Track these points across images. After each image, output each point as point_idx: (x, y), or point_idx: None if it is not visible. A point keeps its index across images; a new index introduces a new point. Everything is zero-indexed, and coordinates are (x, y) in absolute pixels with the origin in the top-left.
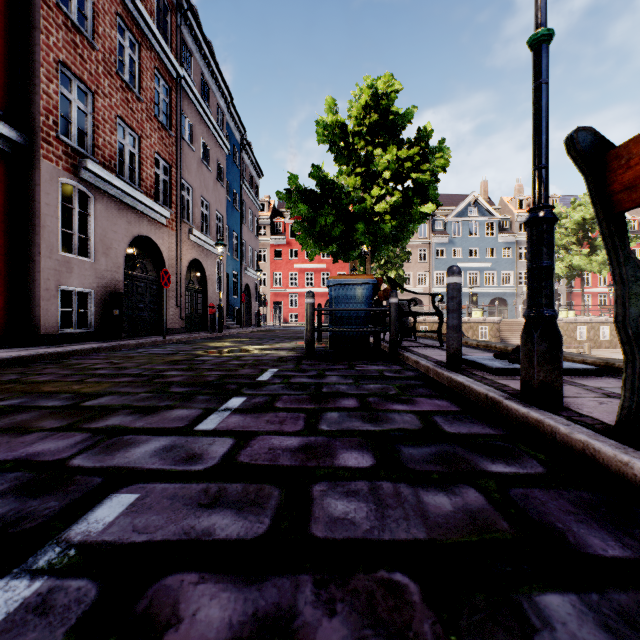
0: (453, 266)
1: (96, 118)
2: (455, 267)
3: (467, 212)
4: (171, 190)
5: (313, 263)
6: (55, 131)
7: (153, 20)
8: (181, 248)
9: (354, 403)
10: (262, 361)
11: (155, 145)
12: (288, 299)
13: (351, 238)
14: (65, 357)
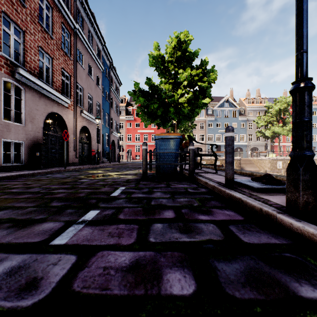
0: (229, 126)
1: (25, 46)
2: (230, 127)
3: (223, 105)
4: (71, 89)
5: (147, 129)
6: None
7: None
8: (76, 120)
9: (172, 214)
10: (117, 182)
11: (61, 64)
12: (134, 148)
13: (167, 116)
14: (0, 180)
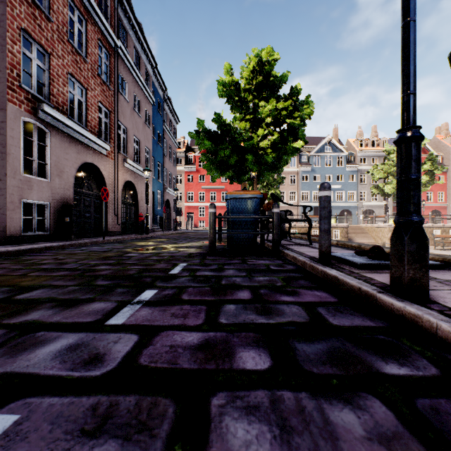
0: (324, 183)
1: (51, 73)
2: (326, 183)
3: (324, 149)
4: (110, 130)
5: (215, 185)
6: (18, 81)
7: (96, 3)
8: (118, 172)
9: (248, 295)
10: (175, 257)
11: (98, 96)
12: (197, 210)
13: (243, 166)
14: (22, 254)
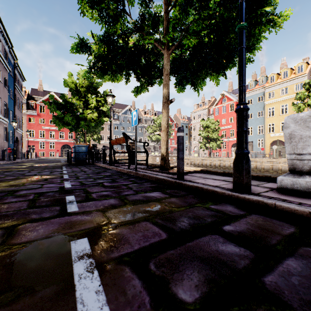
0: (104, 145)
1: None
2: (104, 146)
3: (127, 113)
4: None
5: (54, 127)
6: None
7: None
8: None
9: (85, 168)
10: (57, 166)
11: None
12: (39, 144)
13: (79, 125)
14: None
